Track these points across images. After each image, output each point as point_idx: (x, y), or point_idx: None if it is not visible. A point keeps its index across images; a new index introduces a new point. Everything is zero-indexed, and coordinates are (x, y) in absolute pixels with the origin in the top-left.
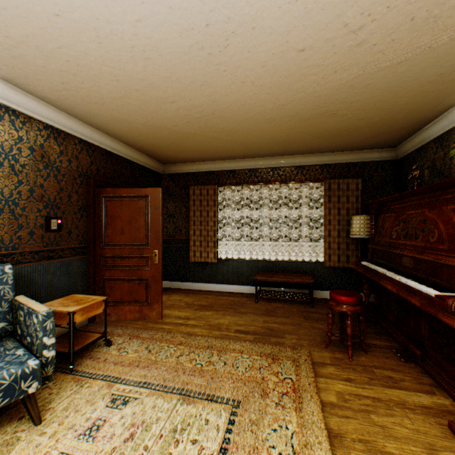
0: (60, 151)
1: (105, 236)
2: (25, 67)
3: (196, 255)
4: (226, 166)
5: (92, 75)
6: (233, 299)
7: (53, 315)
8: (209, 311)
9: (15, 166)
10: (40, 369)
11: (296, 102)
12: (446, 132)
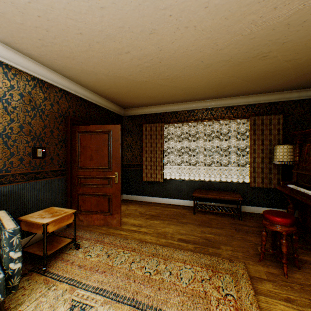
0: (44, 97)
1: (79, 161)
2: (9, 26)
3: (147, 176)
4: (170, 108)
5: (60, 29)
6: (176, 211)
7: (19, 232)
8: (157, 220)
9: (8, 107)
10: (4, 282)
11: (232, 46)
12: None
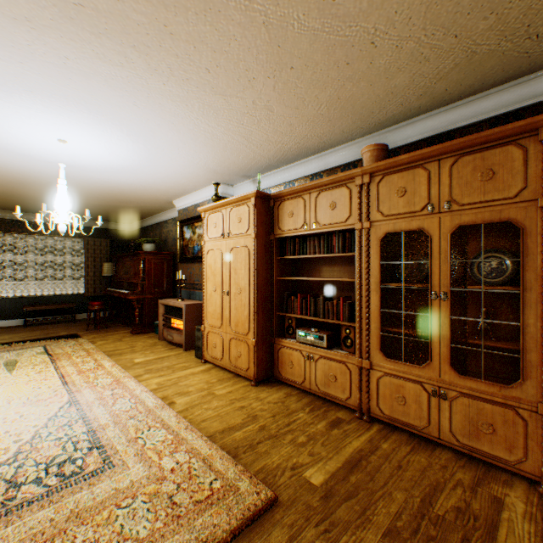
0: None
1: None
2: None
3: None
4: None
5: None
6: None
7: None
8: None
9: None
10: None
11: (70, 202)
12: (148, 227)
